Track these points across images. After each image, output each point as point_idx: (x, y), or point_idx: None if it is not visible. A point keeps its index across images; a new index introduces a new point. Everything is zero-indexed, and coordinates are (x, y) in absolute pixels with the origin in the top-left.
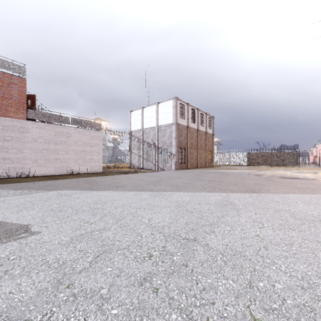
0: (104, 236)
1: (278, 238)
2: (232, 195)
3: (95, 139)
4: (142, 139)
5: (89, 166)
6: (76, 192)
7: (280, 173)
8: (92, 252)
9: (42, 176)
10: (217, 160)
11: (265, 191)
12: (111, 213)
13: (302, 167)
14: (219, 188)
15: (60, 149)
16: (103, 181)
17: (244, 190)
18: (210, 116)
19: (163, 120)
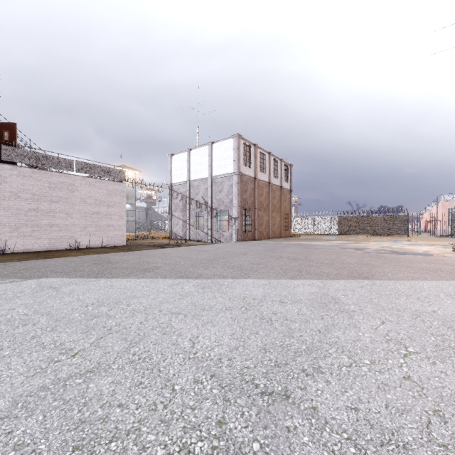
0: (91, 393)
1: (451, 384)
2: (331, 285)
3: (114, 195)
4: (188, 196)
5: (105, 236)
6: (71, 282)
7: (388, 246)
8: (46, 451)
9: (28, 252)
10: (296, 227)
11: (380, 276)
12: (122, 326)
13: (414, 237)
14: (308, 272)
15: (58, 209)
16: (123, 260)
17: (346, 275)
18: (287, 164)
19: (219, 168)
